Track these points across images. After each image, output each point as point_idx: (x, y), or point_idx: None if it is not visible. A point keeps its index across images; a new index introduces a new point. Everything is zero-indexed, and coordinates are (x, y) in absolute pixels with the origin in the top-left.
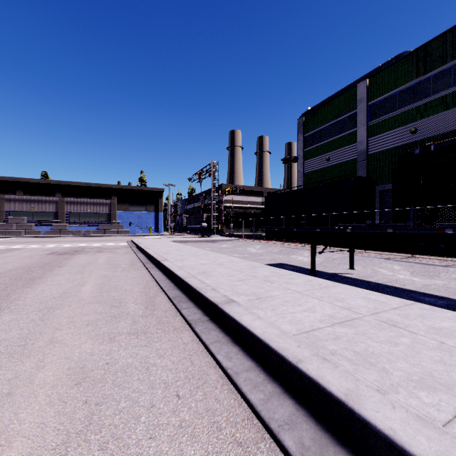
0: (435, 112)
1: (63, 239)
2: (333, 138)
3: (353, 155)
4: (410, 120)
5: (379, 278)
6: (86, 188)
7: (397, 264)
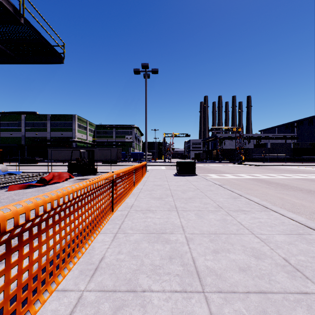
0: (41, 131)
1: None
2: (14, 127)
3: (21, 135)
4: (36, 131)
5: None
6: None
7: None
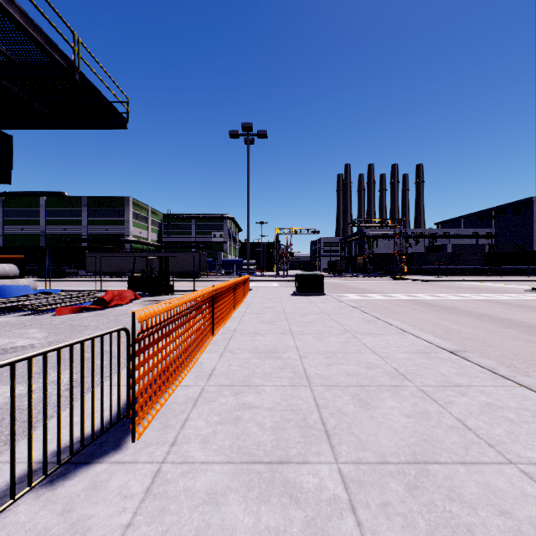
0: (72, 225)
1: None
2: (27, 218)
3: (38, 231)
4: (64, 224)
5: None
6: None
7: None
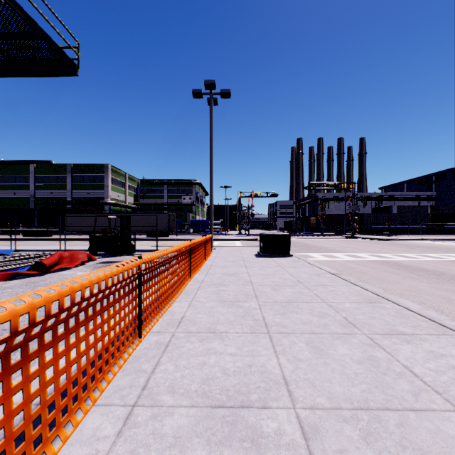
0: (58, 189)
1: None
2: (18, 184)
3: (29, 195)
4: (51, 188)
5: None
6: None
7: None
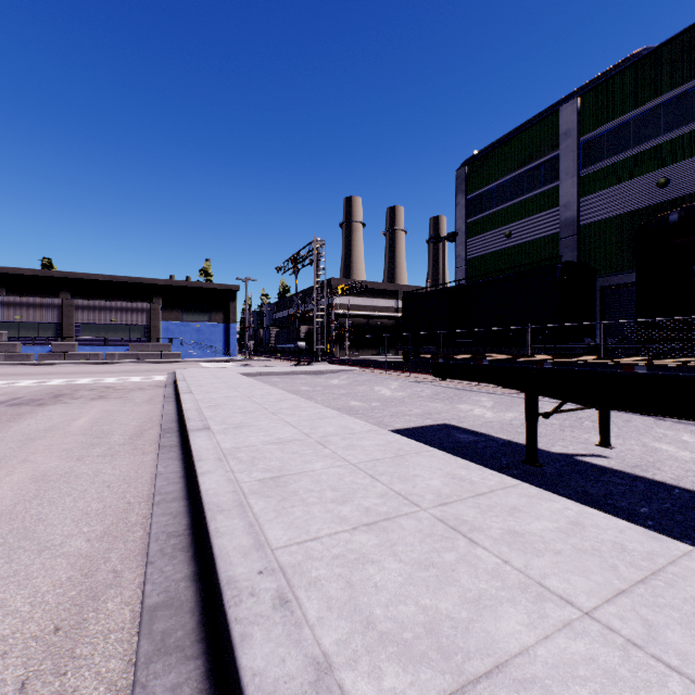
0: None
1: (63, 368)
2: (518, 200)
3: (552, 228)
4: (655, 164)
5: (675, 470)
6: (111, 284)
7: (686, 431)
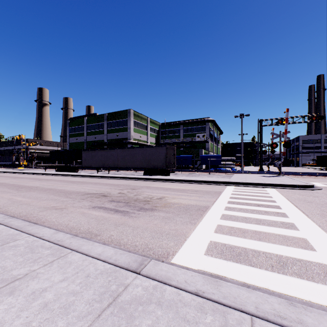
0: (99, 134)
1: None
2: (78, 132)
3: (83, 140)
4: (95, 134)
5: None
6: None
7: None
